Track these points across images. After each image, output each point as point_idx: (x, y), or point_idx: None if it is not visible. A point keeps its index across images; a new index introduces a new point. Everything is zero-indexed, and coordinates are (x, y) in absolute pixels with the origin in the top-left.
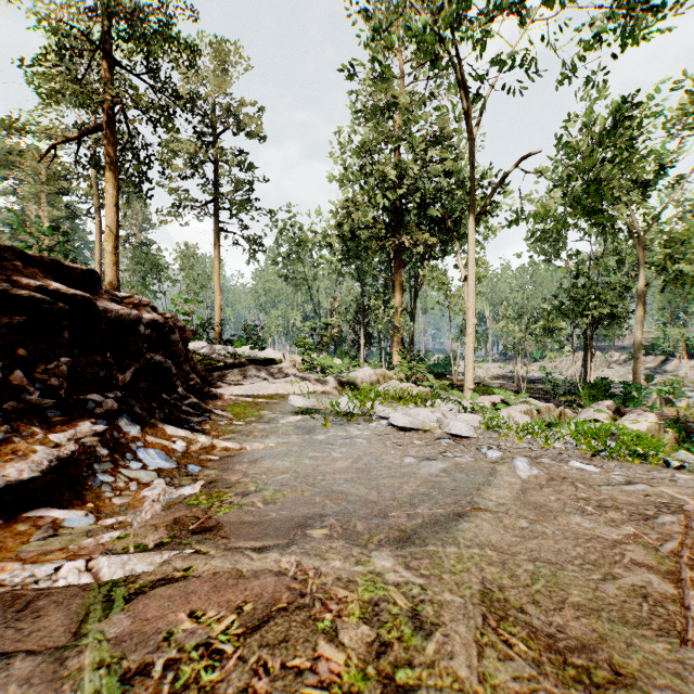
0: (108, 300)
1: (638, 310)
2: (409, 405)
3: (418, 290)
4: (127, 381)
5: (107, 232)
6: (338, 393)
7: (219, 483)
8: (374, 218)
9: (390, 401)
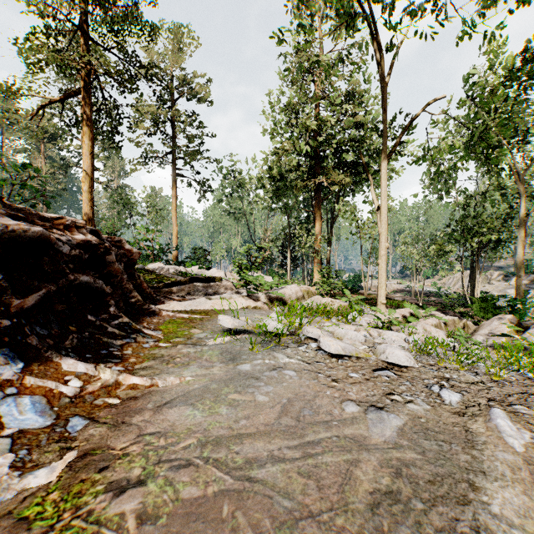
0: (6, 215)
1: (520, 236)
2: (331, 318)
3: (333, 221)
4: (29, 305)
5: (84, 175)
6: (268, 307)
7: (96, 456)
8: (298, 163)
9: (314, 315)
